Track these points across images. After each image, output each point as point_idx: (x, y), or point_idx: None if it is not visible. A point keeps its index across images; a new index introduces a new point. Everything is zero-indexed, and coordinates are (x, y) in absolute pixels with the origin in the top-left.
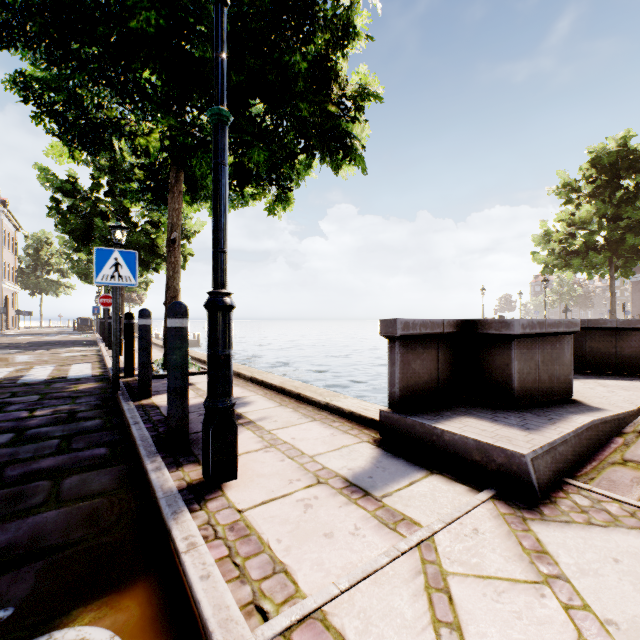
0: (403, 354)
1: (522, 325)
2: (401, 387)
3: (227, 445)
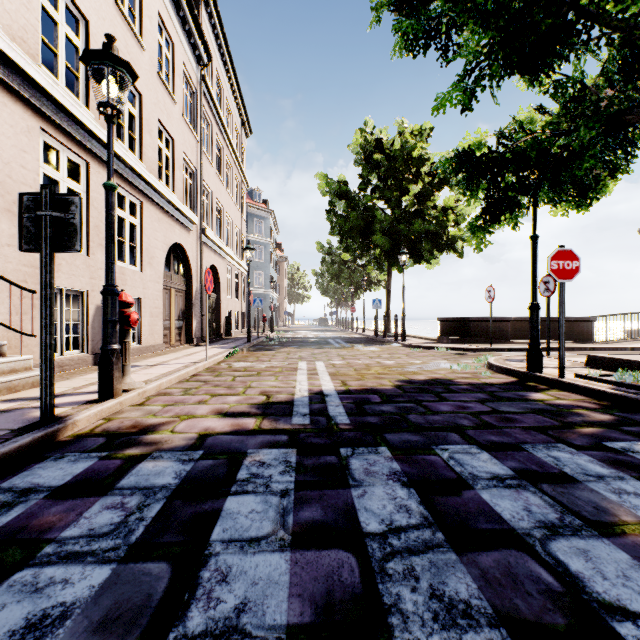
0: (442, 325)
1: (472, 318)
2: (441, 331)
3: (404, 336)
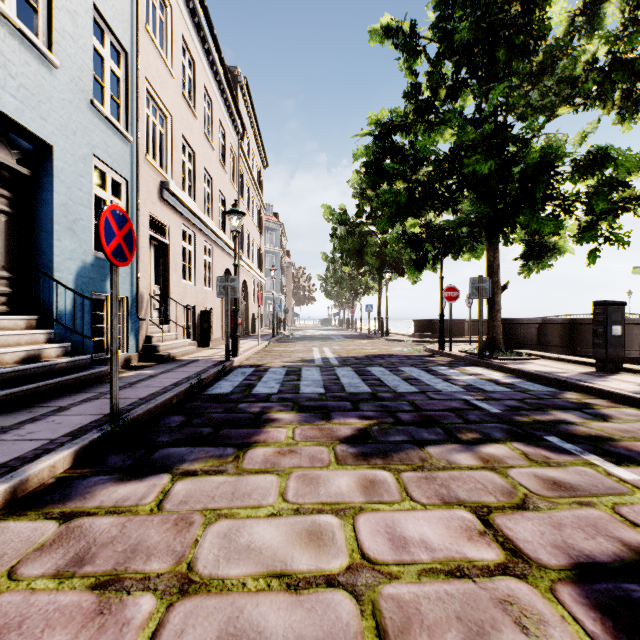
0: (415, 325)
1: (436, 320)
2: (415, 330)
3: (387, 333)
